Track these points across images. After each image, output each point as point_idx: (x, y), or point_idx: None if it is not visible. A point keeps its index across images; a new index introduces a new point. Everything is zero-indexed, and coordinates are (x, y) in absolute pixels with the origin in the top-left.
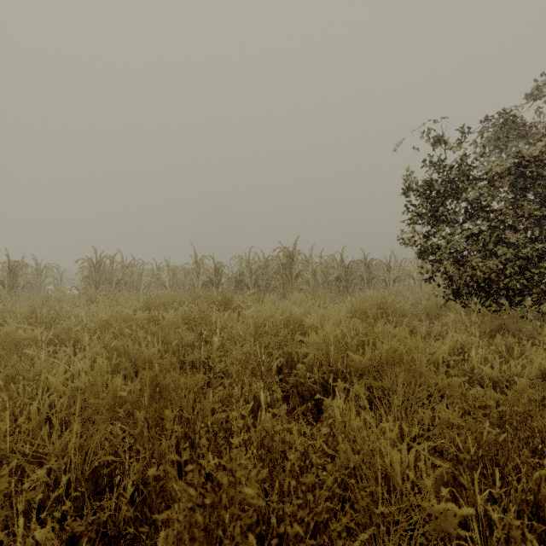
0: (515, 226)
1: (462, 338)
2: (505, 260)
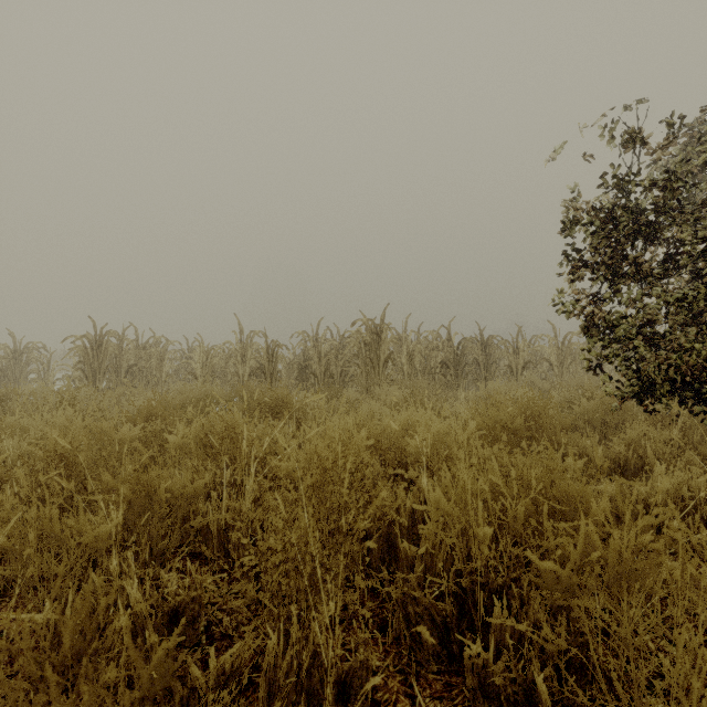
0: None
1: (690, 478)
2: None
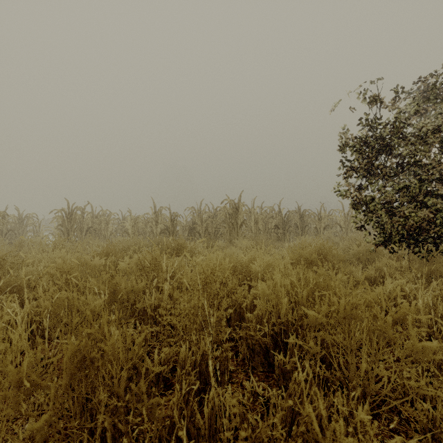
0: (442, 179)
1: (402, 284)
2: (435, 210)
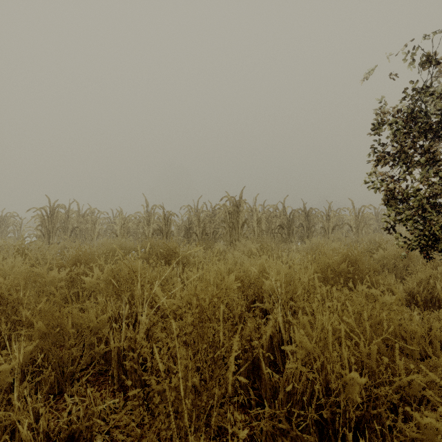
0: None
1: None
2: None
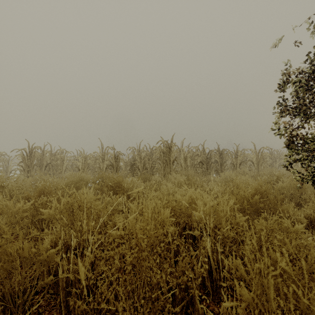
0: None
1: None
2: None
